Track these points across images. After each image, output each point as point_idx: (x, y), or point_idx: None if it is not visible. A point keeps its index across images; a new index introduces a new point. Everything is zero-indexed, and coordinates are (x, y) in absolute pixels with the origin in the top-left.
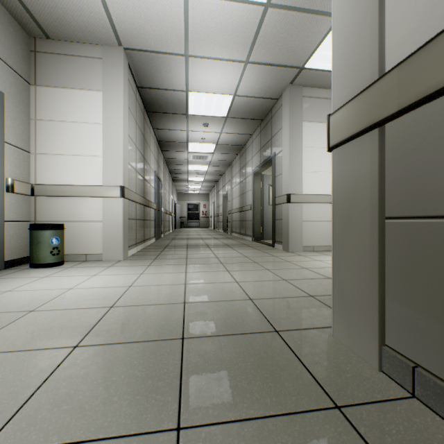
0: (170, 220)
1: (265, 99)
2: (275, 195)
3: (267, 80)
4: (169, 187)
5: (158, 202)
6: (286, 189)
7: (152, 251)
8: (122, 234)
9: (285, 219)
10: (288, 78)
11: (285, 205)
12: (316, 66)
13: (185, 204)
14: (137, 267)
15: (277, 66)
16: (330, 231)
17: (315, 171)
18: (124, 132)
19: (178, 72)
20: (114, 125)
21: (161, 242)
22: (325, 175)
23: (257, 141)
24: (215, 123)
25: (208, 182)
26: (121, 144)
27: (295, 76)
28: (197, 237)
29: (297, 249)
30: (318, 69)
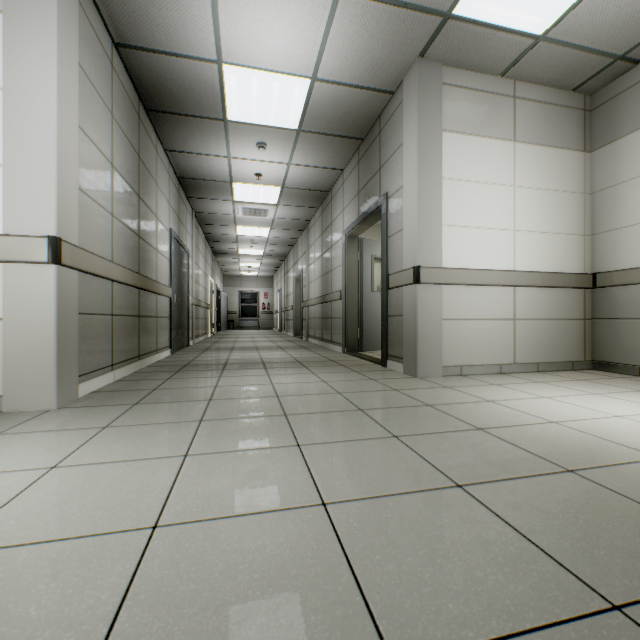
0: (208, 317)
1: (370, 92)
2: (387, 271)
3: (377, 44)
4: (206, 263)
5: (179, 285)
6: (411, 257)
7: (148, 379)
8: (54, 348)
9: (409, 315)
10: (417, 41)
11: (409, 289)
12: (474, 13)
13: (236, 292)
14: (65, 436)
15: (400, 7)
16: (490, 337)
17: (464, 226)
18: (62, 114)
19: (197, 7)
20: (34, 95)
21: (180, 357)
22: (482, 233)
23: (352, 179)
24: (278, 143)
25: (271, 257)
26: (52, 140)
27: (431, 37)
28: (249, 346)
29: (433, 372)
30: (477, 20)
